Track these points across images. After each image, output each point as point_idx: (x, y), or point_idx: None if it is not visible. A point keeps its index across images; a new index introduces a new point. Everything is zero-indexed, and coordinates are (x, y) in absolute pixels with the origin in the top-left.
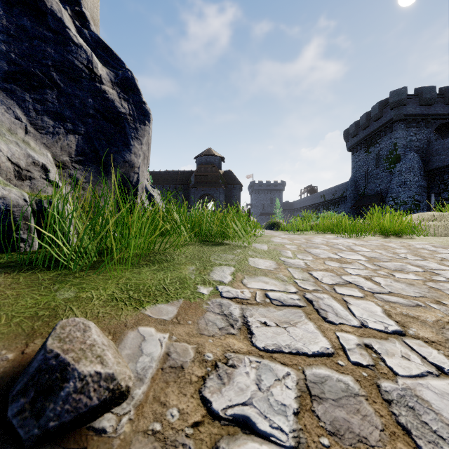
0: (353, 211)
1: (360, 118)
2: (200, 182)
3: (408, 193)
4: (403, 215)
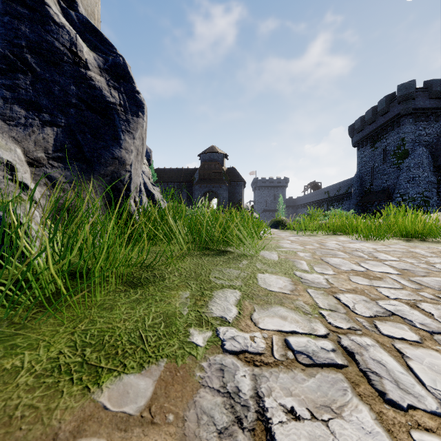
0: (359, 208)
1: (366, 113)
2: (203, 179)
3: (417, 189)
4: (411, 211)
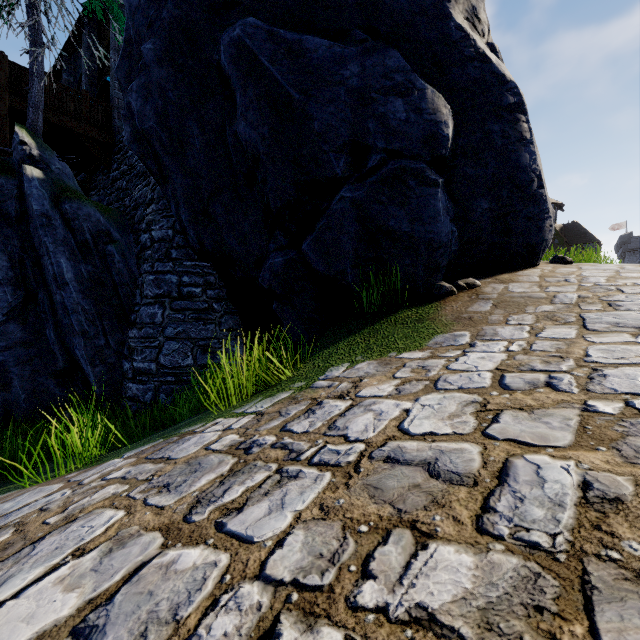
0: None
1: None
2: None
3: None
4: None
